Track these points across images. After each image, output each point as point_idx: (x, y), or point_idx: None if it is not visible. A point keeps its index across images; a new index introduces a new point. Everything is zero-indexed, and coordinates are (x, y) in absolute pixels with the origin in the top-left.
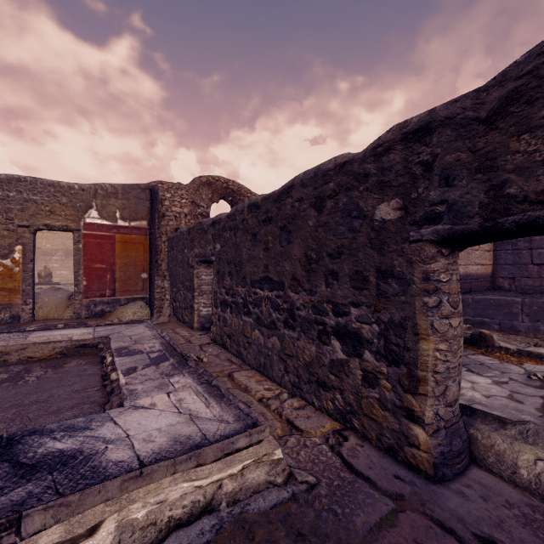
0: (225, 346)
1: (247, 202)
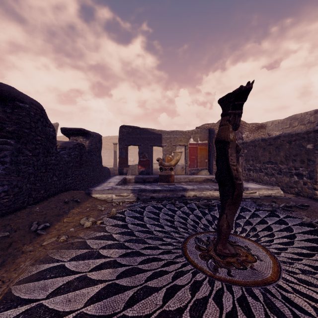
0: None
1: (260, 138)
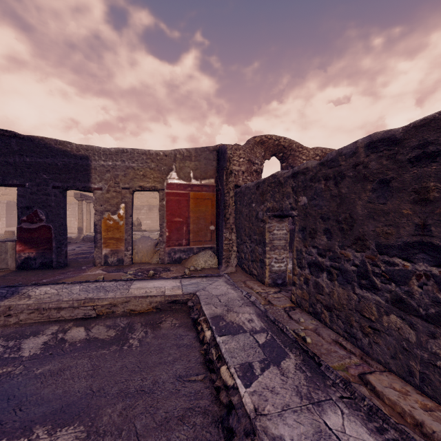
0: (320, 317)
1: (364, 140)
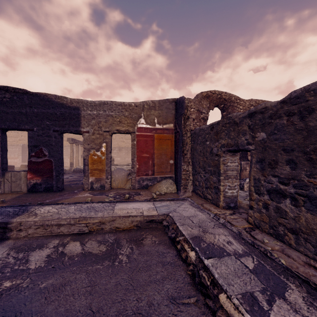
0: (282, 239)
1: None
